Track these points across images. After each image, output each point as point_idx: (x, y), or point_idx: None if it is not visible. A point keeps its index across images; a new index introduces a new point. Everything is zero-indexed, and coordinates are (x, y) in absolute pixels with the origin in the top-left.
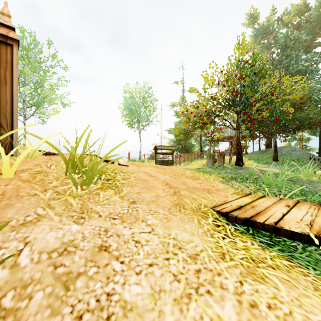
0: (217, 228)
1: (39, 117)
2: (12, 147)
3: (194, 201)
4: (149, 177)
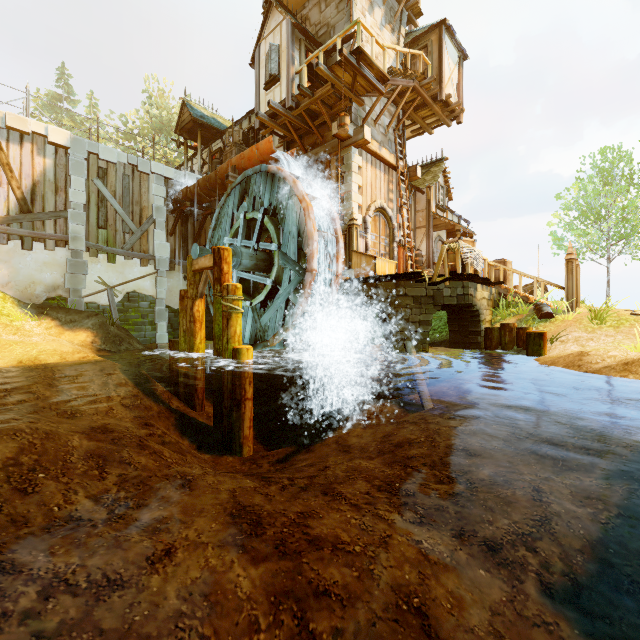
0: None
1: (631, 253)
2: (572, 309)
3: None
4: None
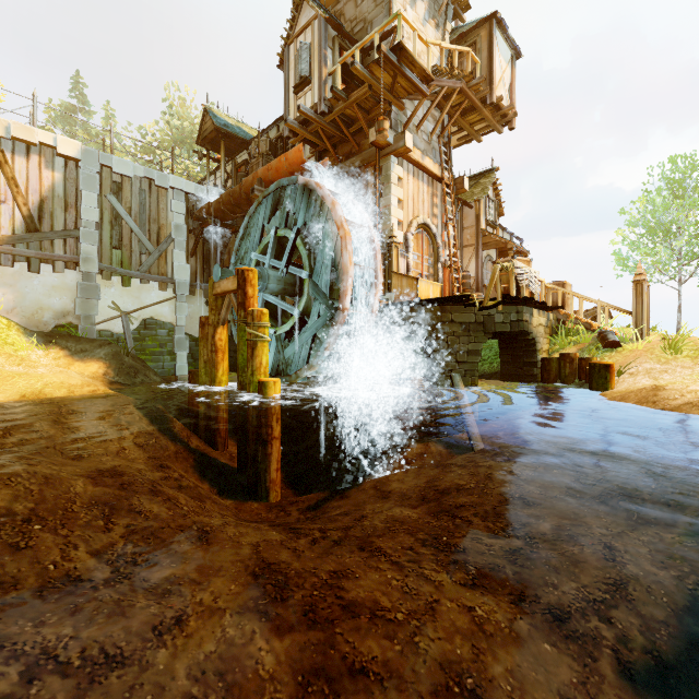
0: None
1: None
2: (642, 337)
3: None
4: None
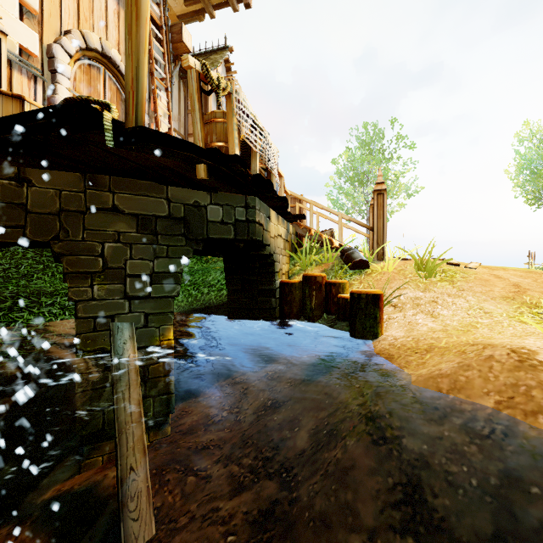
0: (537, 314)
1: None
2: (383, 256)
3: (538, 300)
4: (494, 278)
